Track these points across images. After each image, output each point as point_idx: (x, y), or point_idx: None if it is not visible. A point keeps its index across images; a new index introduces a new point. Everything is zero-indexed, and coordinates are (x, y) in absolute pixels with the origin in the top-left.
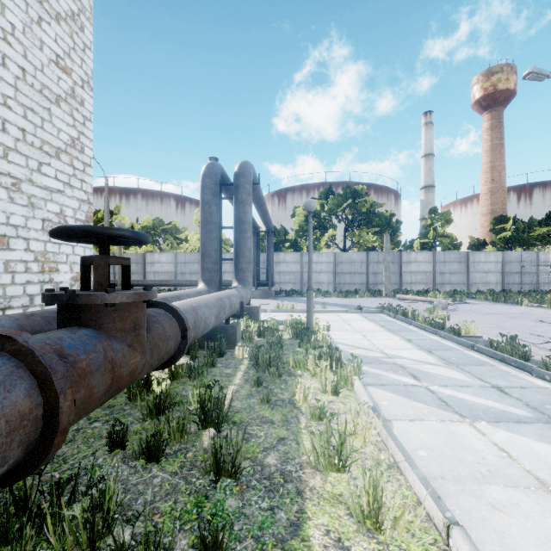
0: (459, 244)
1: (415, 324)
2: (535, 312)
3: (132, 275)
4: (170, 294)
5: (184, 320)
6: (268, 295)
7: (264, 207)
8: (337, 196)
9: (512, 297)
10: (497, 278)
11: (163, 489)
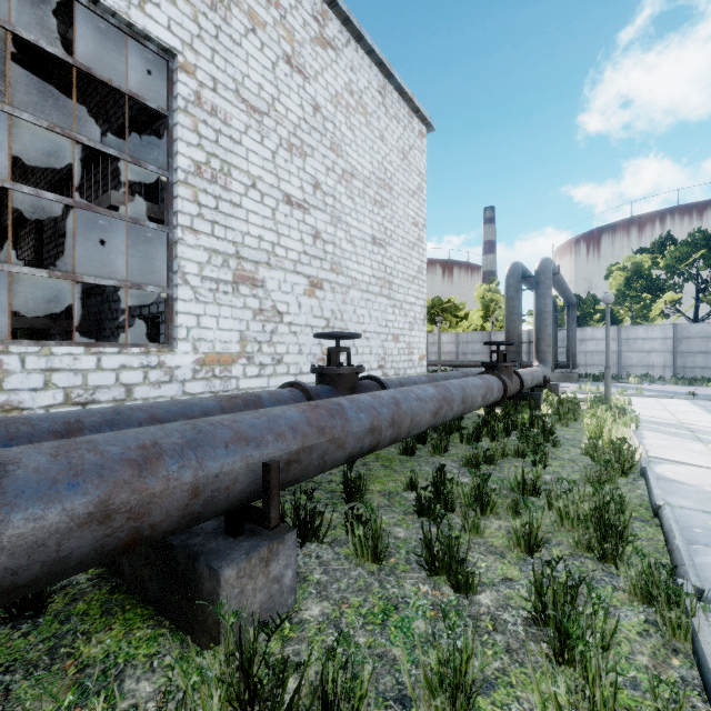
0: None
1: None
2: None
3: None
4: None
5: (522, 377)
6: (568, 379)
7: (563, 286)
8: (679, 247)
9: None
10: None
11: None
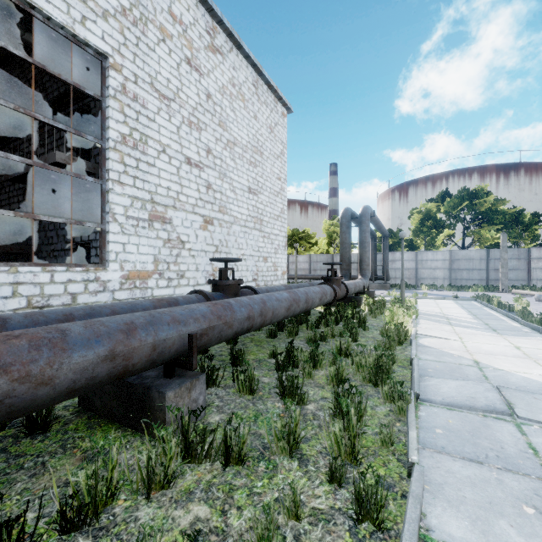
0: None
1: (488, 306)
2: None
3: None
4: None
5: (347, 286)
6: (383, 287)
7: (379, 224)
8: (453, 199)
9: None
10: None
11: None
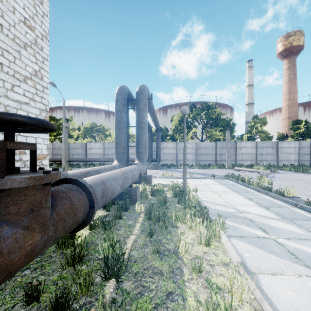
0: (271, 137)
1: (251, 187)
2: None
3: (79, 155)
4: (93, 168)
5: (92, 194)
6: (157, 167)
7: (155, 114)
8: (197, 109)
9: (307, 169)
10: (295, 157)
11: None
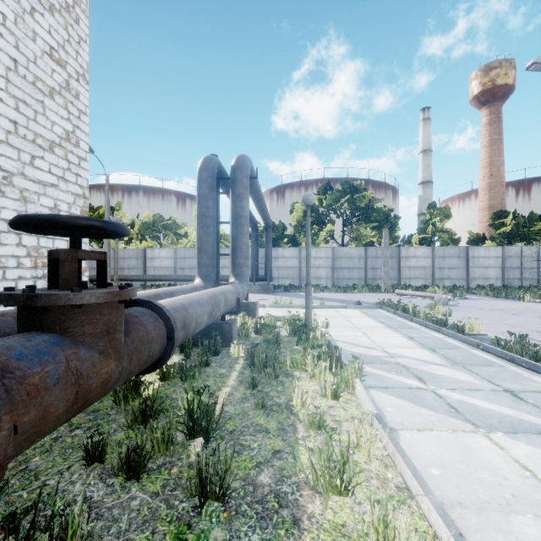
0: (458, 239)
1: (416, 320)
2: (538, 308)
3: (132, 270)
4: (164, 290)
5: (171, 320)
6: (266, 290)
7: (262, 201)
8: (335, 192)
9: (513, 292)
10: (497, 273)
11: (140, 515)
